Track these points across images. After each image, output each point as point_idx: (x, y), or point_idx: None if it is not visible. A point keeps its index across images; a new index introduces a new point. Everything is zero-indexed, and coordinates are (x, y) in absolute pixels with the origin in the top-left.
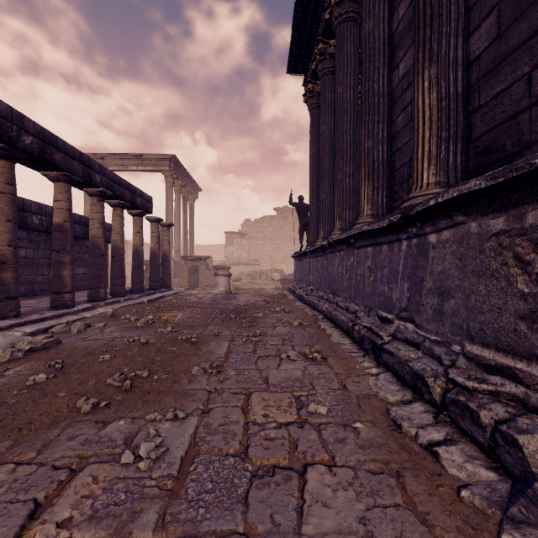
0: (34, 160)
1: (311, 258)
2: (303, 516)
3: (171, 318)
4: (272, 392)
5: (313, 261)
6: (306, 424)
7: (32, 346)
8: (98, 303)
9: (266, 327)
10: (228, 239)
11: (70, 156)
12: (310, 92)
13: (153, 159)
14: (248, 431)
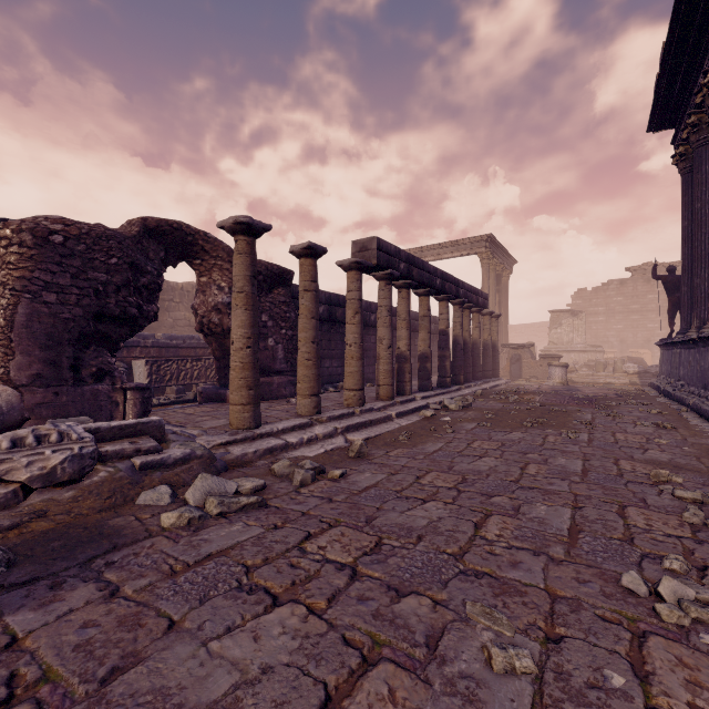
0: (436, 292)
1: (682, 349)
2: (644, 453)
3: (532, 399)
4: (629, 434)
5: (684, 353)
6: (651, 444)
7: (463, 405)
8: (461, 386)
9: (621, 411)
10: (553, 320)
11: (450, 283)
12: (681, 155)
13: (468, 243)
14: (616, 440)
